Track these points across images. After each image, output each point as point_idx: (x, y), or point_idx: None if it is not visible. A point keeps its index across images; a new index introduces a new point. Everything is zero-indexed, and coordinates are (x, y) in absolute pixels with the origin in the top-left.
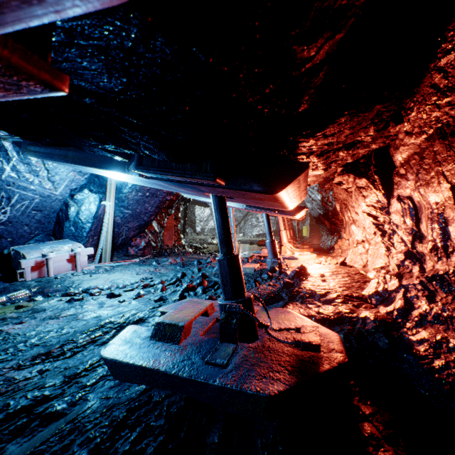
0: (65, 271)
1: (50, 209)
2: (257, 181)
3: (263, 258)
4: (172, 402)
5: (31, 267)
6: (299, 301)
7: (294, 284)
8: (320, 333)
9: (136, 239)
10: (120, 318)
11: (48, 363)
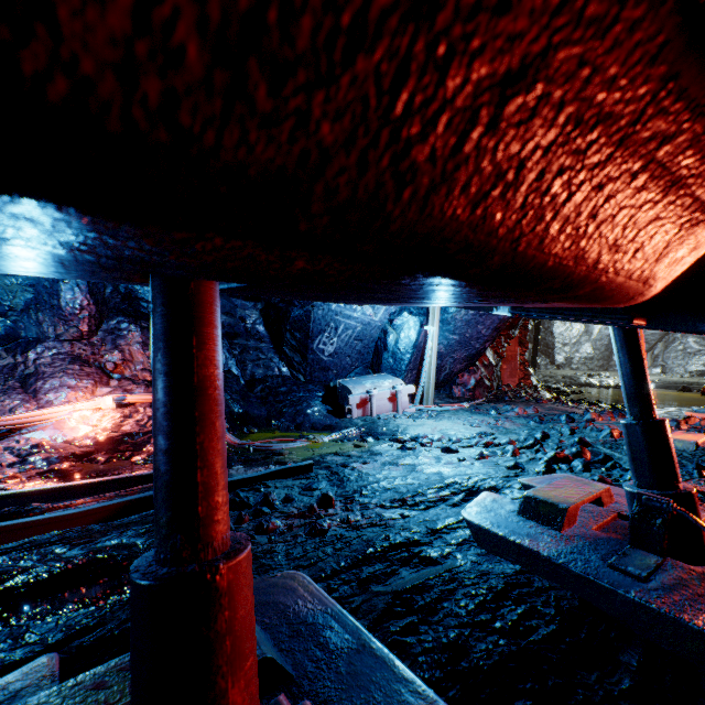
0: (386, 411)
1: (369, 338)
2: None
3: None
4: (561, 596)
5: (356, 404)
6: None
7: None
8: None
9: (463, 374)
10: (466, 480)
11: (406, 510)
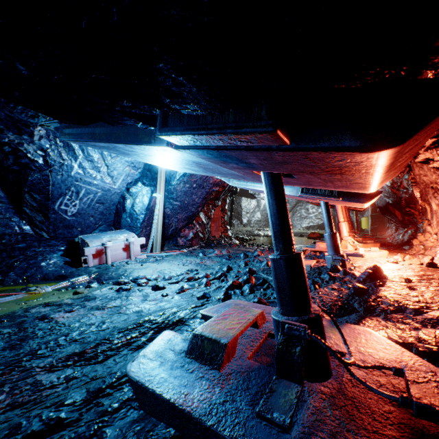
0: (121, 259)
1: (110, 202)
2: (351, 129)
3: (318, 253)
4: None
5: (93, 254)
6: (381, 316)
7: (368, 290)
8: None
9: (185, 230)
10: (159, 316)
11: (78, 367)
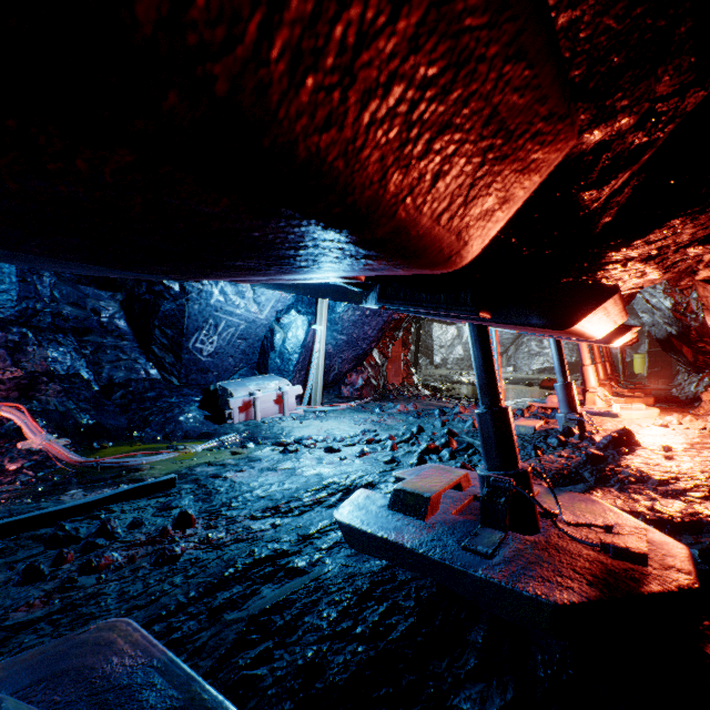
0: (272, 414)
1: (255, 337)
2: (537, 313)
3: (550, 411)
4: (421, 586)
5: (239, 408)
6: (615, 486)
7: (607, 458)
8: (651, 539)
9: (352, 374)
10: (345, 479)
11: (278, 518)
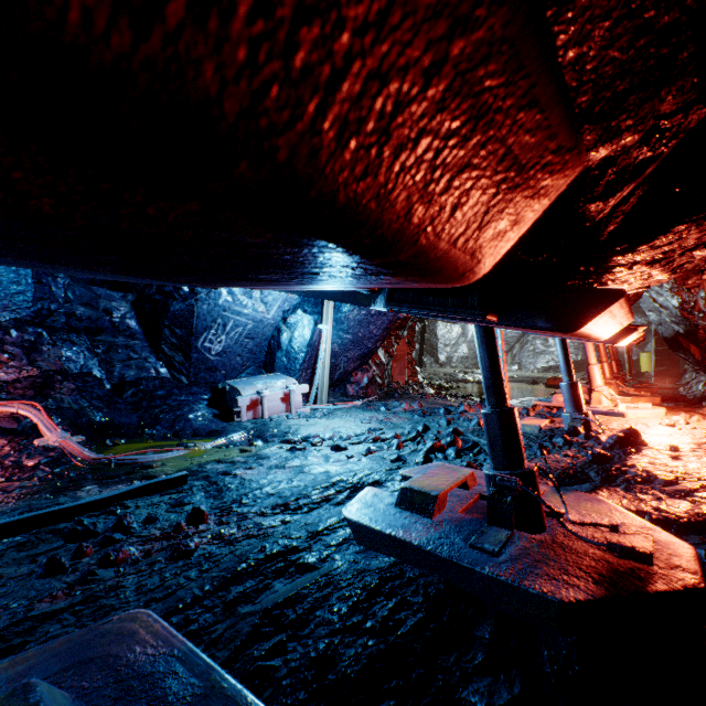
0: (279, 412)
1: (262, 336)
2: (543, 316)
3: (555, 410)
4: (429, 582)
5: (246, 406)
6: (621, 486)
7: (613, 457)
8: (657, 539)
9: (357, 373)
10: (352, 477)
11: (288, 515)
